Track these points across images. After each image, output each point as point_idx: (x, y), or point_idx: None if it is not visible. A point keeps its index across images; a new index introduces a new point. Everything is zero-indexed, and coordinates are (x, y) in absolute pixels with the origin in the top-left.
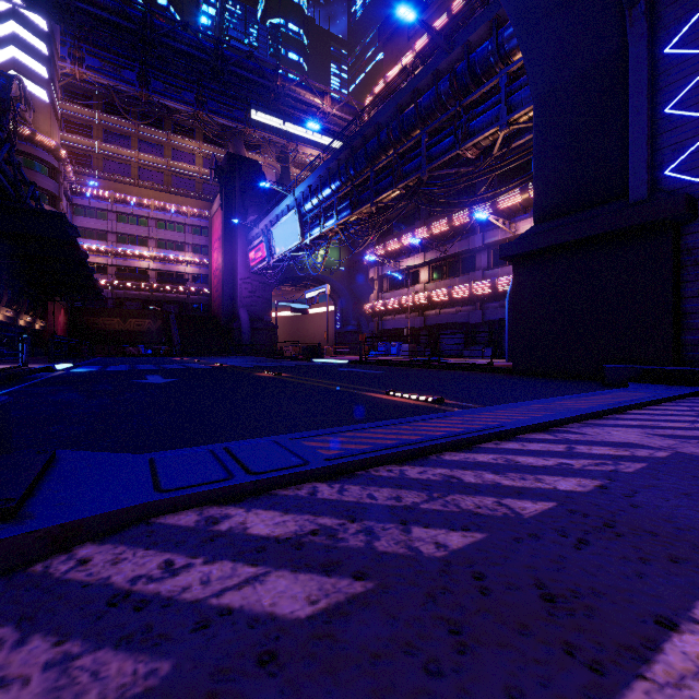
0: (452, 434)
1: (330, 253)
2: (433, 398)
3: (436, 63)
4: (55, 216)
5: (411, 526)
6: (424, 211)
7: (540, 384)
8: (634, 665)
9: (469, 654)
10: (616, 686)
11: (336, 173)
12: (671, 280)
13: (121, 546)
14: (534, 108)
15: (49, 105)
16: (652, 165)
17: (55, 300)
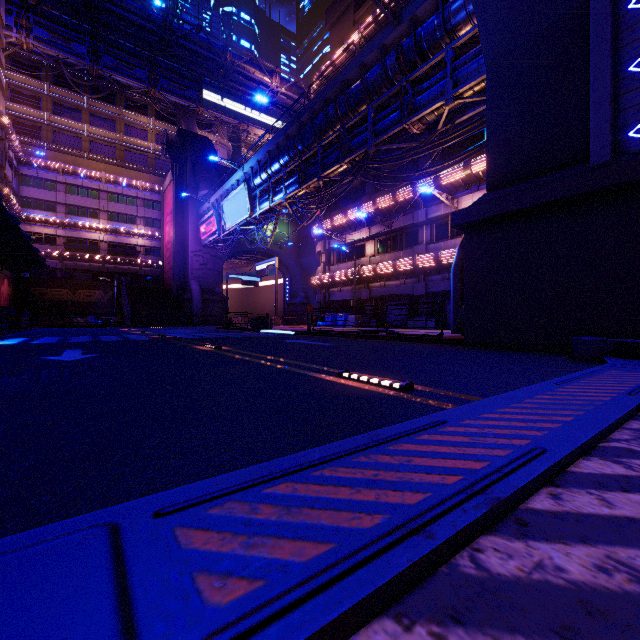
0: (476, 481)
1: (279, 229)
2: (400, 383)
3: (383, 38)
4: None
5: None
6: (369, 187)
7: (504, 359)
8: None
9: None
10: None
11: (285, 147)
12: (638, 246)
13: None
14: (487, 72)
15: None
16: (615, 127)
17: None
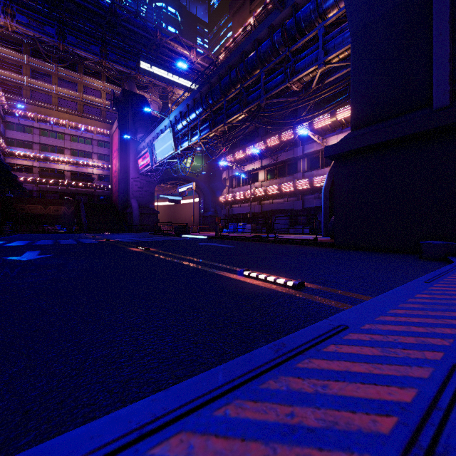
0: (417, 427)
1: (196, 162)
2: (293, 282)
3: (271, 19)
4: None
5: None
6: (261, 131)
7: (369, 259)
8: None
9: None
10: None
11: (199, 102)
12: None
13: None
14: (351, 40)
15: None
16: (452, 79)
17: None
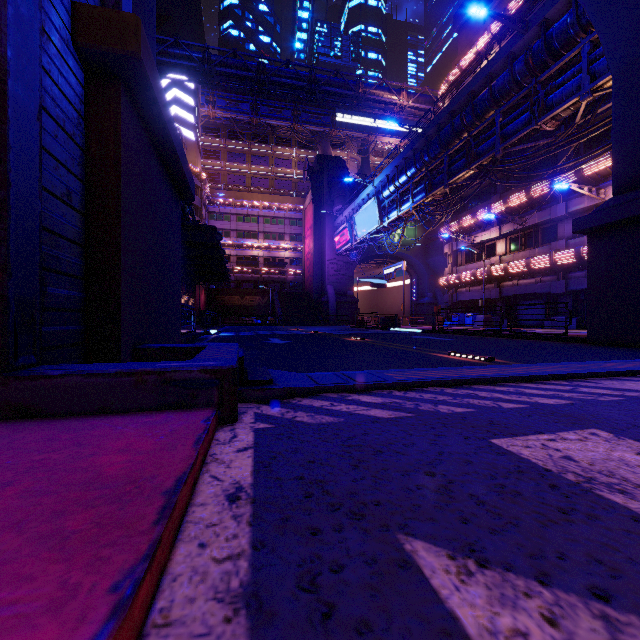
0: (484, 375)
1: (406, 232)
2: (485, 357)
3: (510, 47)
4: (210, 229)
5: (438, 405)
6: (500, 185)
7: (606, 352)
8: (511, 436)
9: (447, 428)
10: (498, 437)
11: (412, 161)
12: None
13: (311, 399)
14: (613, 81)
15: (195, 142)
16: None
17: (200, 284)
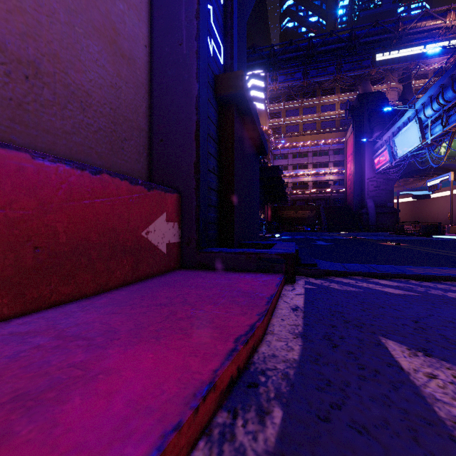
0: None
1: (455, 143)
2: None
3: None
4: (275, 168)
5: (448, 292)
6: None
7: None
8: None
9: (446, 305)
10: None
11: None
12: None
13: (342, 278)
14: None
15: (264, 110)
16: None
17: (267, 204)
